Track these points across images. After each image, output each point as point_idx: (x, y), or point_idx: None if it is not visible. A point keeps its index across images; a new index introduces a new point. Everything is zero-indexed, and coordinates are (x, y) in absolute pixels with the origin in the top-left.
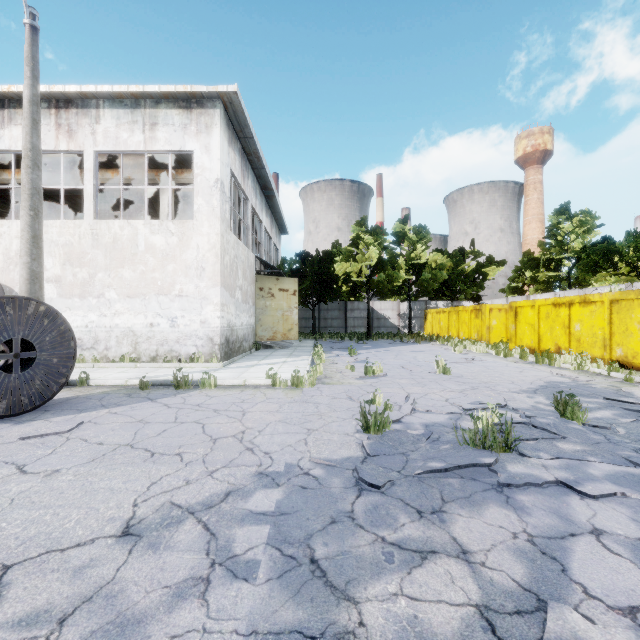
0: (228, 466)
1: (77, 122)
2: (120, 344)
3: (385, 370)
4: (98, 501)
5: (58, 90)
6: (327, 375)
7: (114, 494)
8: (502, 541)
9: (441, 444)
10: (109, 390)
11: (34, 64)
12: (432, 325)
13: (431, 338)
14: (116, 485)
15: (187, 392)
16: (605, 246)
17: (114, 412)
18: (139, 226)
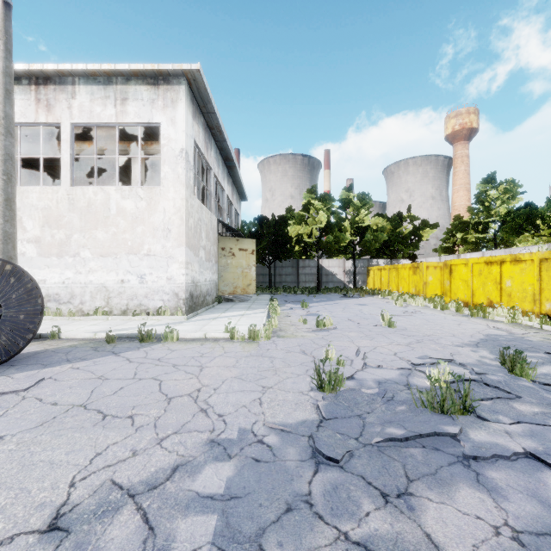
0: (179, 432)
1: (55, 97)
2: (94, 299)
3: (335, 323)
4: (33, 479)
5: (37, 68)
6: (282, 328)
7: (52, 469)
8: (484, 540)
9: (396, 404)
10: (77, 343)
11: (7, 38)
12: (374, 280)
13: (373, 292)
14: (57, 457)
15: (150, 345)
16: (528, 211)
17: (77, 367)
18: (111, 192)
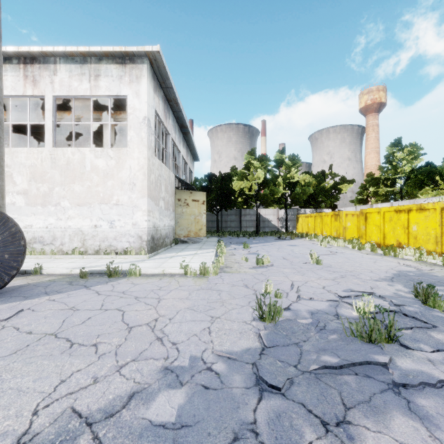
0: (137, 359)
1: (40, 74)
2: (72, 241)
3: (271, 261)
4: None
5: (25, 49)
6: (227, 265)
7: (19, 397)
8: None
9: (328, 333)
10: (56, 278)
11: None
12: (302, 226)
13: (302, 235)
14: (25, 384)
15: (117, 280)
16: (429, 169)
17: (53, 299)
18: (86, 152)
